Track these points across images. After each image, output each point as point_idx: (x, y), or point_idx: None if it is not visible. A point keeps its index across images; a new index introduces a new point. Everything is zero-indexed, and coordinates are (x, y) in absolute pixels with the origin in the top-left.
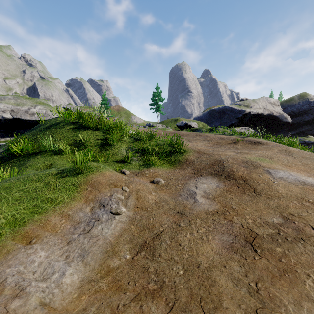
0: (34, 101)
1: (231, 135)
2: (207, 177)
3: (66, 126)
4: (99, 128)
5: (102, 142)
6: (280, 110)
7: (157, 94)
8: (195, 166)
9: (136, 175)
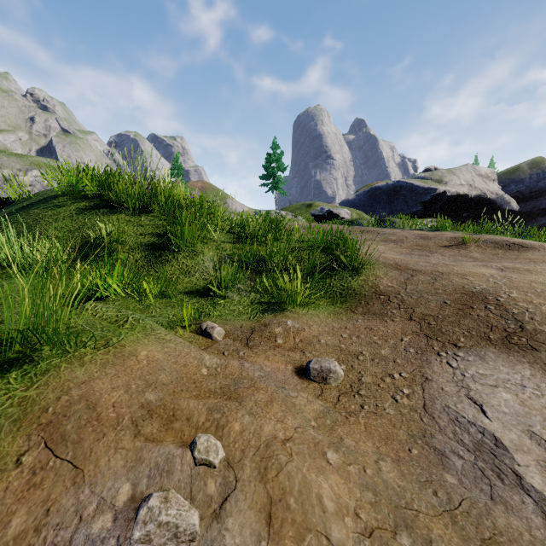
0: (26, 161)
1: (436, 230)
2: (486, 355)
3: (69, 205)
4: (149, 208)
5: (154, 241)
6: (498, 188)
7: (274, 158)
8: (409, 309)
9: (245, 344)
